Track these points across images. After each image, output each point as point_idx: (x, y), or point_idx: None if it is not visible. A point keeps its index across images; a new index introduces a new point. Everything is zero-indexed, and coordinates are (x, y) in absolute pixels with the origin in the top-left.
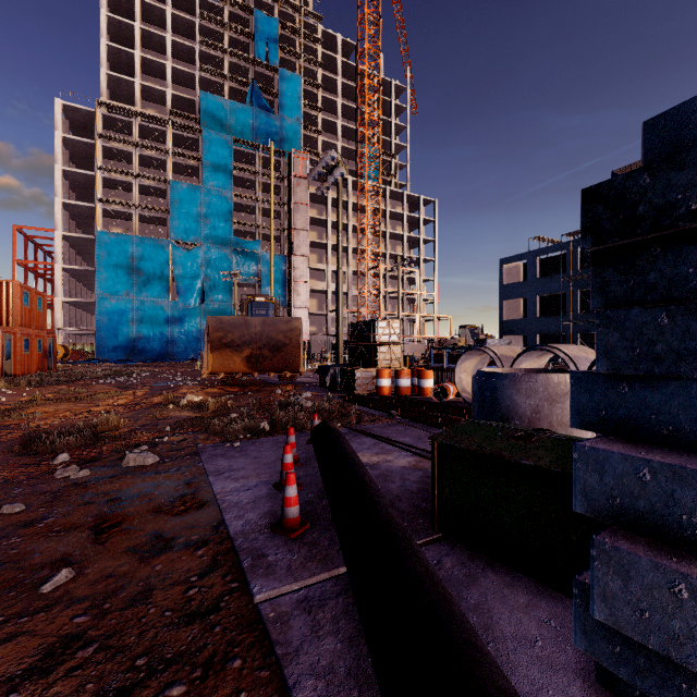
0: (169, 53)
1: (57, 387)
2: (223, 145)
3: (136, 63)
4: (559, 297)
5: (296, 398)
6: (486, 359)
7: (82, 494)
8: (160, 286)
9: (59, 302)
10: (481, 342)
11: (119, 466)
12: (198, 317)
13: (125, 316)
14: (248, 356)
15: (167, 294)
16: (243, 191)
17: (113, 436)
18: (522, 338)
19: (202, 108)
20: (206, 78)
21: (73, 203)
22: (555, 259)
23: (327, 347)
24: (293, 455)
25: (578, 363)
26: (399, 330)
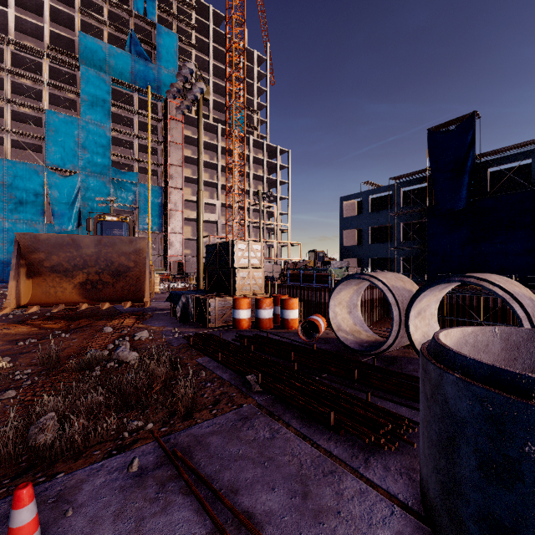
0: None
1: None
2: (101, 83)
3: None
4: (385, 229)
5: (121, 344)
6: (362, 288)
7: None
8: (34, 210)
9: None
10: (327, 264)
11: None
12: None
13: None
14: (83, 282)
15: (41, 217)
16: (122, 128)
17: None
18: (357, 260)
19: (80, 47)
20: (85, 22)
21: None
22: (382, 199)
23: None
24: None
25: (525, 303)
26: (260, 253)
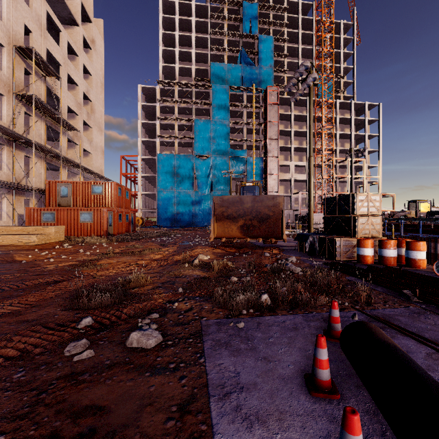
0: (193, 45)
1: (129, 243)
2: (223, 92)
3: (176, 55)
4: None
5: (284, 262)
6: None
7: (60, 407)
8: (188, 183)
9: (140, 194)
10: (435, 214)
11: (123, 345)
12: (209, 200)
13: (171, 201)
14: (242, 225)
15: (192, 187)
16: (235, 119)
17: (139, 293)
18: None
19: (211, 72)
20: (213, 54)
21: (146, 140)
22: None
23: (291, 219)
24: (326, 379)
25: None
26: (377, 203)
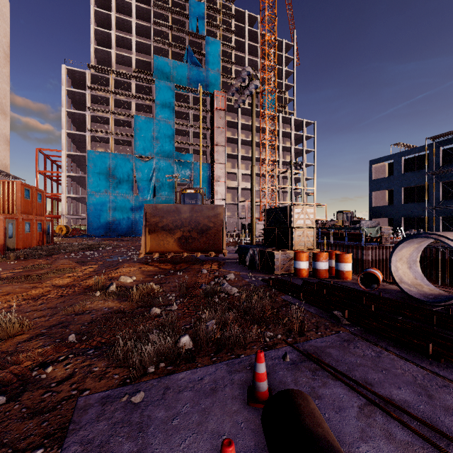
0: (133, 31)
1: (35, 260)
2: (168, 90)
3: (113, 39)
4: (419, 188)
5: (221, 281)
6: (422, 246)
7: None
8: (127, 186)
9: (64, 197)
10: (356, 223)
11: None
12: None
13: (105, 206)
14: (180, 237)
15: (131, 191)
16: (181, 121)
17: None
18: (387, 220)
19: (154, 66)
20: (157, 47)
21: (73, 132)
22: (416, 159)
23: (238, 227)
24: None
25: None
26: (312, 215)
